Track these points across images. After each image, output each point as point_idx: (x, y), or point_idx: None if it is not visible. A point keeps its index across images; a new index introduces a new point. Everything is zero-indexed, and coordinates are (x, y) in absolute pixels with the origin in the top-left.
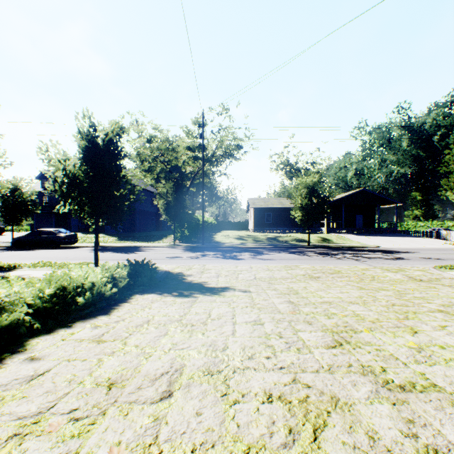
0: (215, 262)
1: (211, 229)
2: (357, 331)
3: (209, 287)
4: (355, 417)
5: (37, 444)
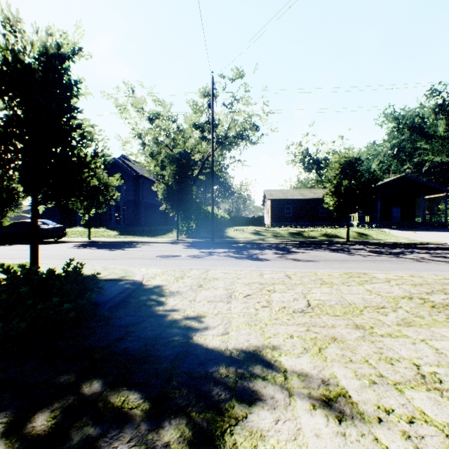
0: (225, 265)
1: (224, 224)
2: None
3: (201, 354)
4: None
5: None
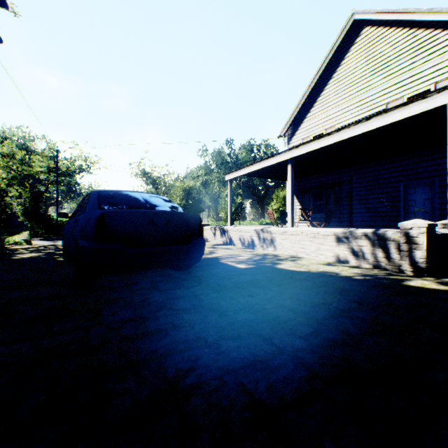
0: None
1: None
2: None
3: None
4: None
5: None
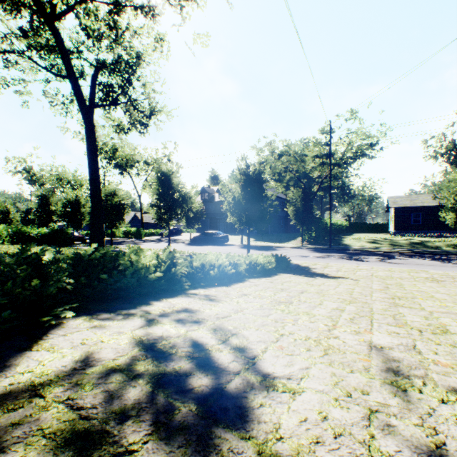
0: (338, 262)
1: (341, 231)
2: (414, 298)
3: (328, 275)
4: (368, 304)
5: (268, 291)
